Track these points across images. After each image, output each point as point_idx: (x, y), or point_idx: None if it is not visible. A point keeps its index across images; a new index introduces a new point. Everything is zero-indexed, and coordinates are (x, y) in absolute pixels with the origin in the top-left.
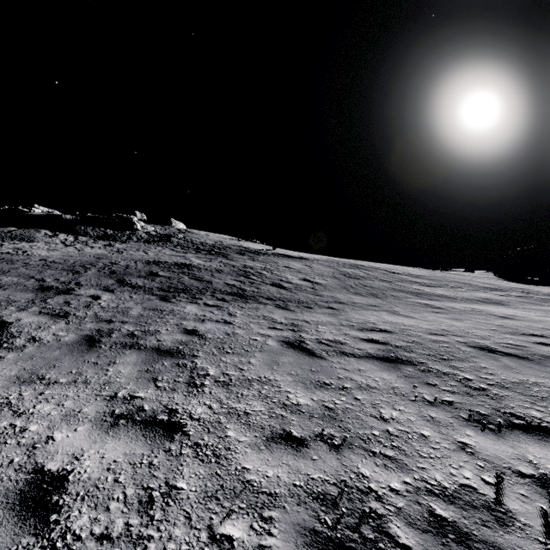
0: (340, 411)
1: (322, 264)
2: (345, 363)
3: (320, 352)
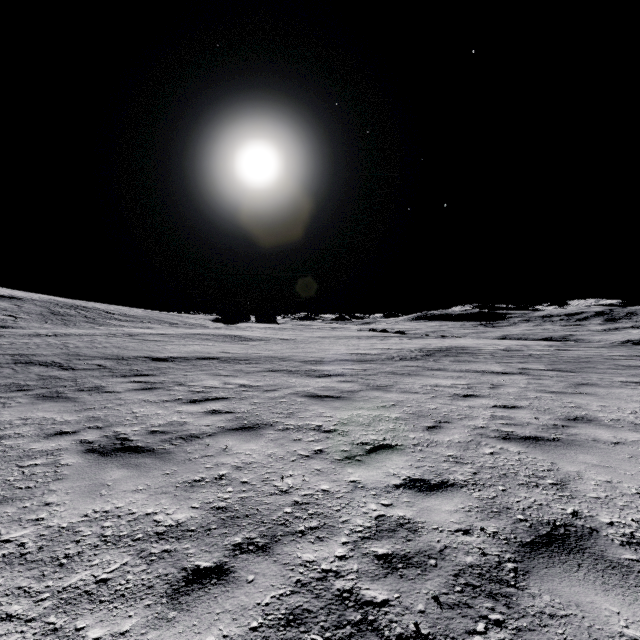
0: (3, 339)
1: (37, 304)
2: (12, 336)
3: (3, 335)
